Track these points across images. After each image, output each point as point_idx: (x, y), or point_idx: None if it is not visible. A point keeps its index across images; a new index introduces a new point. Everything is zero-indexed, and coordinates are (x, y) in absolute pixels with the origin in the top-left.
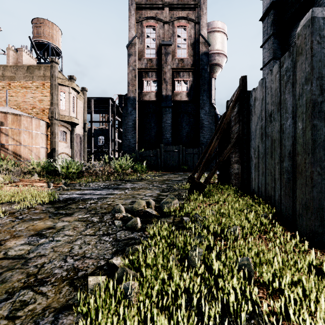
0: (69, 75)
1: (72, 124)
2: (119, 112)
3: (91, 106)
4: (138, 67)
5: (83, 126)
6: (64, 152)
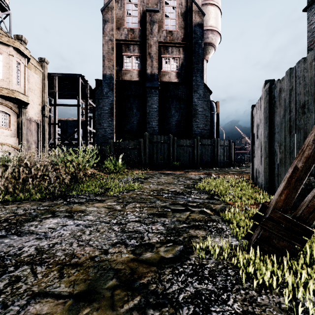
0: (16, 35)
1: (19, 103)
2: (94, 97)
3: (54, 85)
4: (116, 38)
5: (41, 109)
6: (4, 142)
